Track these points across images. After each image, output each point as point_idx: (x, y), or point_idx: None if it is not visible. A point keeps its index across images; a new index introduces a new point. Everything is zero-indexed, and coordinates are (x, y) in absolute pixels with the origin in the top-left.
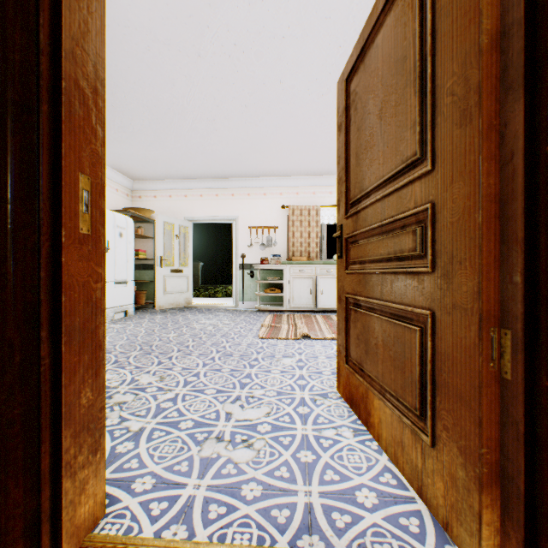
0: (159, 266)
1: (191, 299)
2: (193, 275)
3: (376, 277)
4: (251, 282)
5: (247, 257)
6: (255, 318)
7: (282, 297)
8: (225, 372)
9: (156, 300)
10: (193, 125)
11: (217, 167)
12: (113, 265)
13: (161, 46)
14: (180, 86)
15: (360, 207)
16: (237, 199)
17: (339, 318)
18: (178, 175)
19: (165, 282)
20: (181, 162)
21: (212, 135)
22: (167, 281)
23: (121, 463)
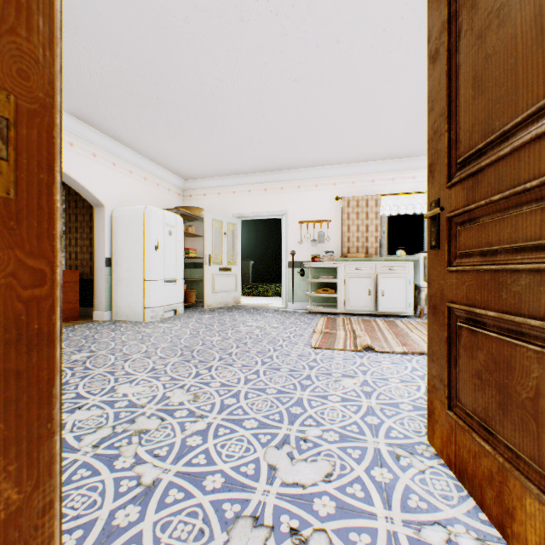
0: (207, 265)
1: (239, 298)
2: (243, 273)
3: (531, 278)
4: (301, 281)
5: (296, 254)
6: (306, 321)
7: (335, 298)
8: (270, 393)
9: (204, 299)
10: (239, 111)
11: (265, 159)
12: (162, 264)
13: (200, 15)
14: (223, 64)
15: (484, 161)
16: (286, 192)
17: (432, 338)
18: (226, 171)
19: (213, 280)
20: (229, 156)
21: (259, 122)
22: (215, 279)
23: None
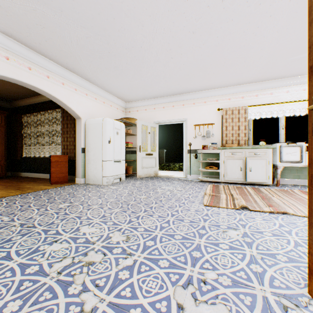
0: (139, 151)
1: (157, 171)
2: (160, 157)
3: None
4: (195, 161)
5: (192, 145)
6: (199, 186)
7: (217, 172)
8: (177, 239)
9: (137, 172)
10: (157, 57)
11: (173, 87)
12: (113, 151)
13: None
14: (146, 25)
15: None
16: (186, 107)
17: None
18: (150, 96)
19: (142, 161)
20: (151, 86)
21: (169, 63)
22: (143, 160)
23: None
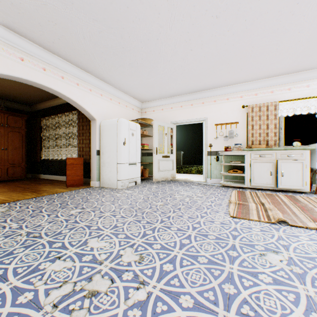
0: (155, 154)
1: (174, 175)
2: (177, 159)
3: None
4: (216, 164)
5: (213, 146)
6: (221, 192)
7: (241, 176)
8: (202, 263)
9: (153, 175)
10: (175, 49)
11: (191, 83)
12: (128, 153)
13: None
14: (163, 12)
15: None
16: (206, 105)
17: None
18: (166, 95)
19: (158, 163)
20: (168, 84)
21: (188, 56)
22: (159, 163)
23: None
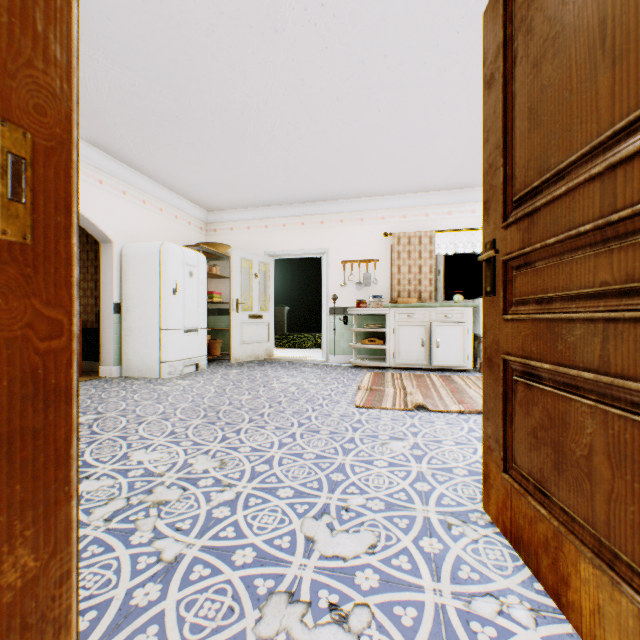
0: (235, 311)
1: (272, 350)
2: (277, 321)
3: (586, 328)
4: (344, 330)
5: (339, 299)
6: (350, 376)
7: (383, 350)
8: (308, 459)
9: (231, 352)
10: (272, 133)
11: (302, 188)
12: (182, 310)
13: (227, 23)
14: (253, 79)
15: (540, 201)
16: (327, 227)
17: (488, 393)
18: (257, 202)
19: (242, 329)
20: (260, 184)
21: (296, 145)
22: (244, 328)
23: (131, 633)
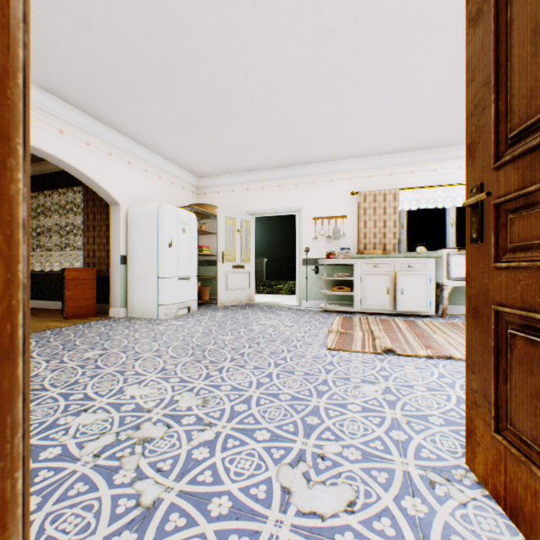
0: (221, 262)
1: (252, 296)
2: (257, 271)
3: None
4: (315, 278)
5: (310, 251)
6: (321, 320)
7: (351, 296)
8: (284, 400)
9: (217, 297)
10: (252, 105)
11: (278, 154)
12: (176, 261)
13: (211, 2)
14: (235, 55)
15: None
16: (300, 188)
17: (473, 345)
18: (239, 168)
19: (227, 278)
20: (242, 152)
21: (272, 115)
22: (228, 277)
23: None
